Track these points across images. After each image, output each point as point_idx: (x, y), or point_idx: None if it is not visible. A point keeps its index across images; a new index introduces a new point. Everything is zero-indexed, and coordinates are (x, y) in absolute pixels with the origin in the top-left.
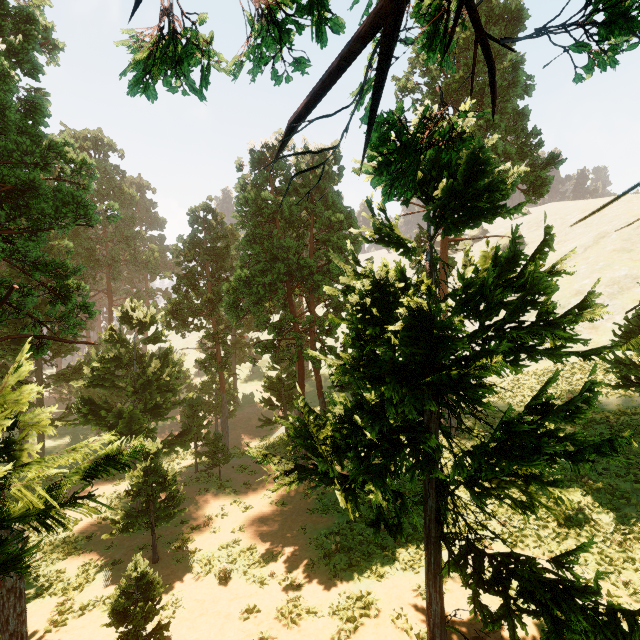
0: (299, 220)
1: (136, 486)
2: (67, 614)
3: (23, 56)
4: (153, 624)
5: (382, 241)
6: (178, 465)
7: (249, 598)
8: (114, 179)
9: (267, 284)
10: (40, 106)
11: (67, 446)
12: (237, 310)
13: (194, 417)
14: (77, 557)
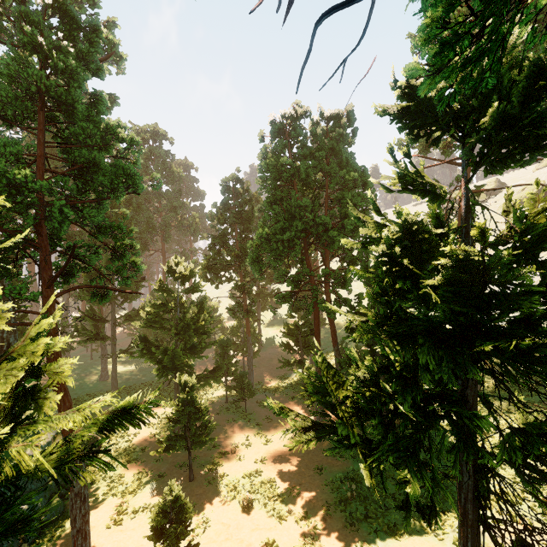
0: (315, 182)
1: (175, 414)
2: (123, 515)
3: (89, 58)
4: (187, 539)
5: (406, 188)
6: (212, 394)
7: (269, 531)
8: (166, 161)
9: (285, 240)
10: (101, 97)
11: (133, 371)
12: (259, 264)
13: (225, 356)
14: (134, 465)
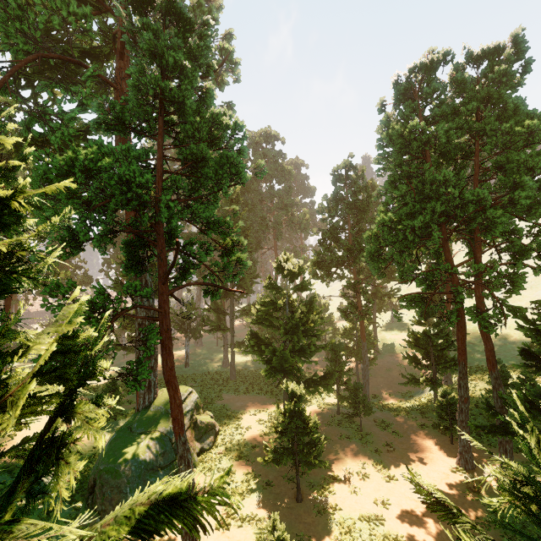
0: (457, 148)
1: (282, 425)
2: (231, 518)
3: (198, 53)
4: None
5: None
6: (323, 400)
7: None
8: (278, 161)
9: (417, 227)
10: (208, 89)
11: (249, 361)
12: (379, 259)
13: (336, 361)
14: (244, 462)
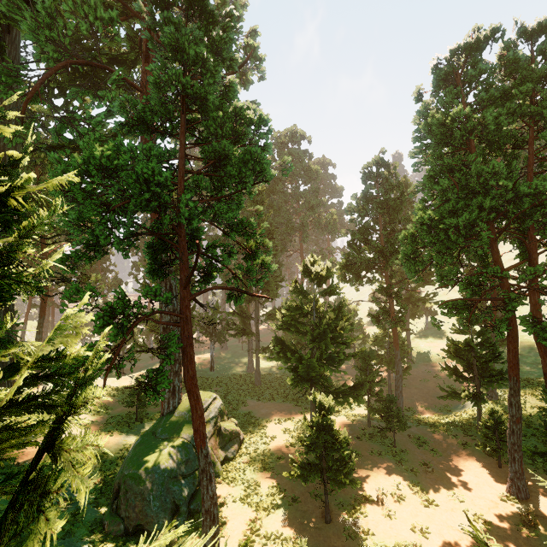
0: (507, 137)
1: (309, 439)
2: (255, 535)
3: (221, 45)
4: None
5: None
6: (352, 411)
7: None
8: (304, 161)
9: (462, 226)
10: (231, 83)
11: (274, 367)
12: (416, 262)
13: (366, 370)
14: (269, 474)
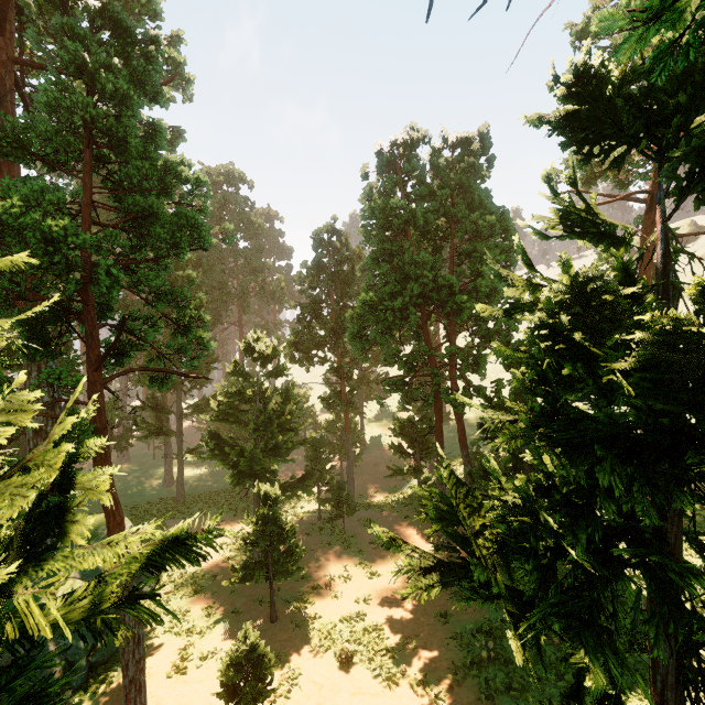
0: (436, 230)
1: (253, 535)
2: (188, 661)
3: (145, 78)
4: (267, 700)
5: (571, 232)
6: (302, 509)
7: (374, 698)
8: (244, 211)
9: (397, 309)
10: (159, 128)
11: (203, 475)
12: (362, 341)
13: (317, 459)
14: (202, 596)
